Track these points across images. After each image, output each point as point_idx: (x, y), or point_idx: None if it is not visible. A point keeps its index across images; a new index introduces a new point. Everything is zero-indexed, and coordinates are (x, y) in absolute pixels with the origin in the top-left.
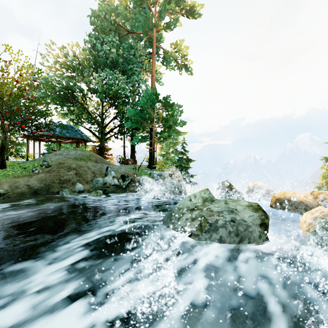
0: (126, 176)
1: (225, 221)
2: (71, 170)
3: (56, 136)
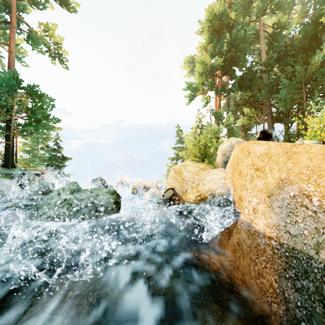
0: None
1: (87, 203)
2: None
3: None
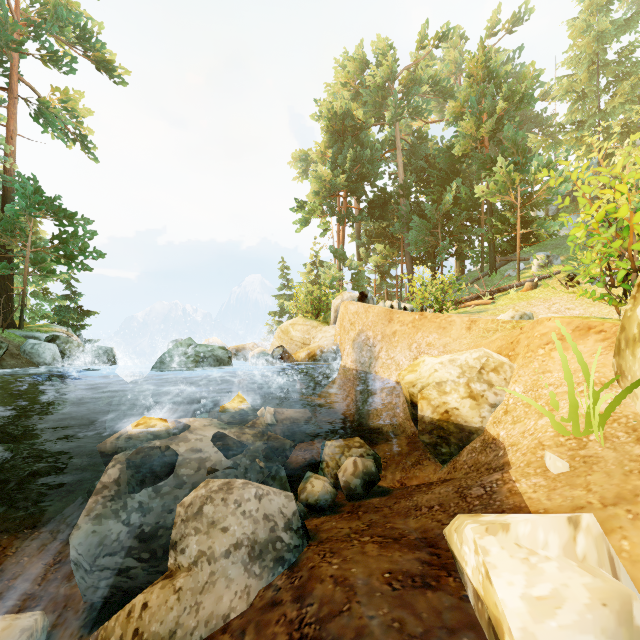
0: None
1: (211, 355)
2: None
3: None
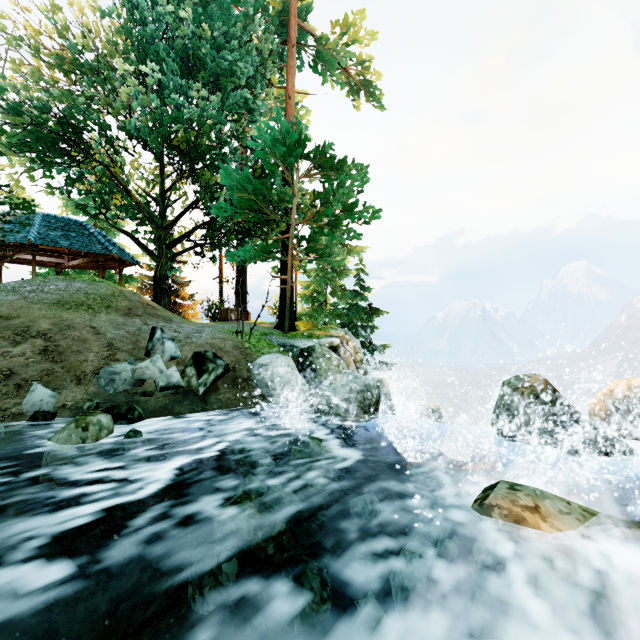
0: (211, 357)
1: None
2: (27, 341)
3: (26, 243)
